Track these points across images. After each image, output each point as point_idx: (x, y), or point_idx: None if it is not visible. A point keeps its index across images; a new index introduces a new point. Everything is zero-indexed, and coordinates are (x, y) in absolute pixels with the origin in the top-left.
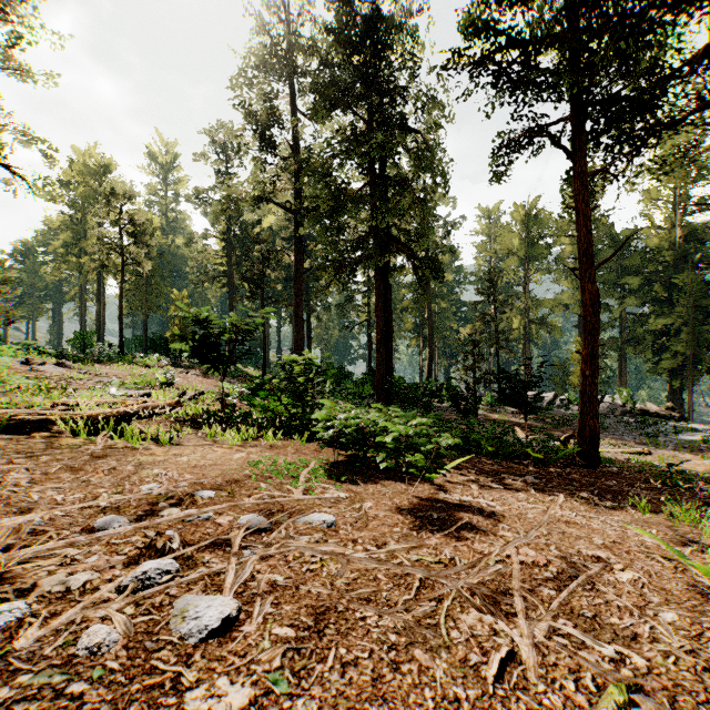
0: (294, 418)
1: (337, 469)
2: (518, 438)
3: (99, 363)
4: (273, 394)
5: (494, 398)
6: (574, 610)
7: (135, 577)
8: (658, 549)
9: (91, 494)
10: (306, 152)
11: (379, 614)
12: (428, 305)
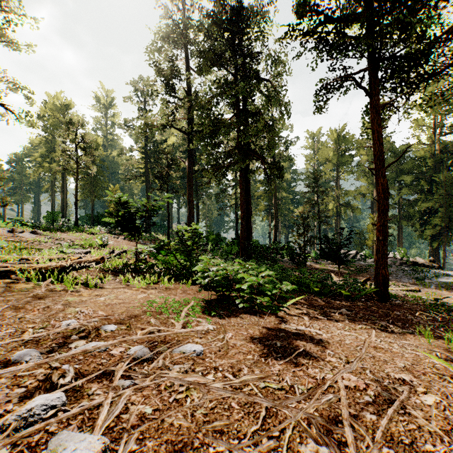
0: (184, 268)
1: (210, 306)
2: (334, 282)
3: (60, 231)
4: (170, 252)
5: (317, 254)
6: (393, 436)
7: (20, 415)
8: (445, 370)
9: (21, 329)
10: (195, 95)
11: (230, 448)
12: (274, 194)
